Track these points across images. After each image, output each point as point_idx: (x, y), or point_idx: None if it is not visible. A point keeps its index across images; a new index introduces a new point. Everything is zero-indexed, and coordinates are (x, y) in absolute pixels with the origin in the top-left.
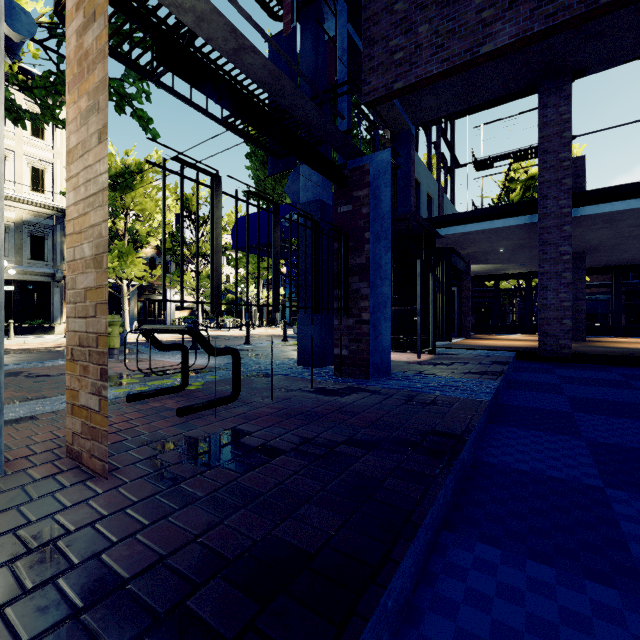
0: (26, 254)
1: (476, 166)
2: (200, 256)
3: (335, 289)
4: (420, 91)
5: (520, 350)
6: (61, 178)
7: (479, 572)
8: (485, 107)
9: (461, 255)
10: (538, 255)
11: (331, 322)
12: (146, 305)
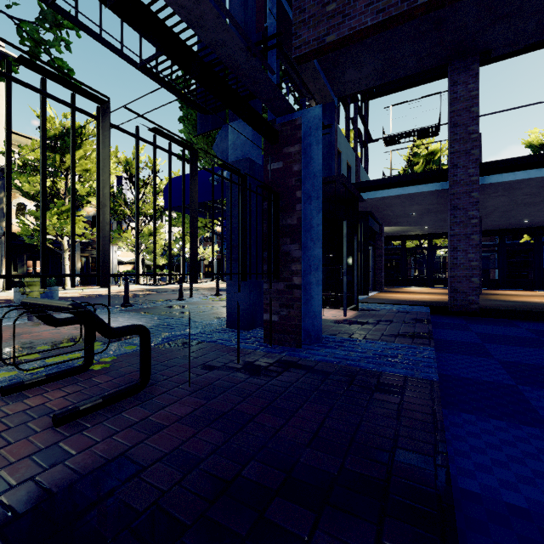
0: None
1: (386, 141)
2: (140, 215)
3: (264, 251)
4: (344, 64)
5: (433, 305)
6: (1, 138)
7: None
8: (394, 90)
9: (376, 218)
10: (449, 219)
11: (260, 283)
12: (89, 260)
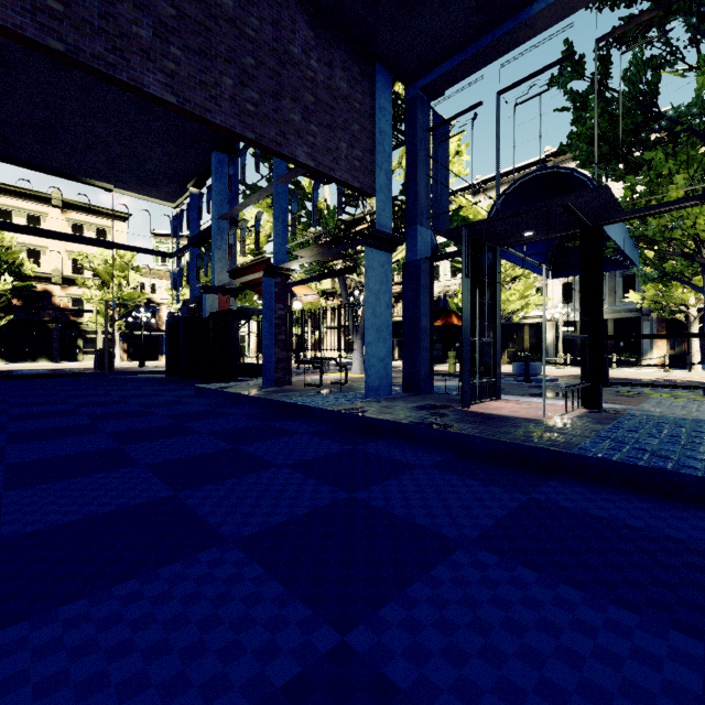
0: (618, 294)
1: None
2: None
3: None
4: None
5: None
6: None
7: (218, 400)
8: None
9: None
10: None
11: (416, 358)
12: None
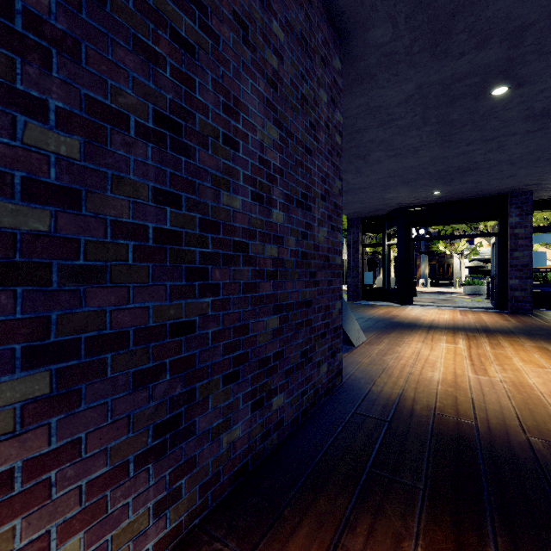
0: None
1: None
2: None
3: None
4: None
5: None
6: None
7: None
8: None
9: (446, 202)
10: None
11: None
12: (435, 267)
